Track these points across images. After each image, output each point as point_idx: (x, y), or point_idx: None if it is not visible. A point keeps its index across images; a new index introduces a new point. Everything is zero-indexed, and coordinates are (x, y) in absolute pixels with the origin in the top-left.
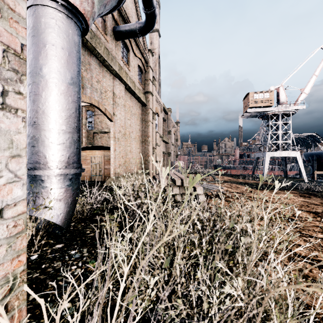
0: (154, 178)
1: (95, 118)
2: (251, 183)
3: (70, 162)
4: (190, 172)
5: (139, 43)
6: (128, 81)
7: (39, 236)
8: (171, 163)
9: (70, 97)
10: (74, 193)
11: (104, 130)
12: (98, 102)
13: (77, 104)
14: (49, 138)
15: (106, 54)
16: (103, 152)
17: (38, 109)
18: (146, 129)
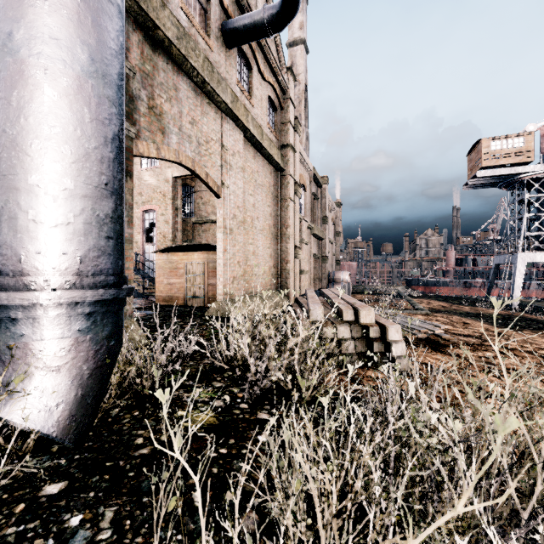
0: (298, 304)
1: (195, 197)
2: (490, 315)
3: (86, 271)
4: (362, 292)
5: (270, 54)
6: (250, 123)
7: (3, 461)
8: (328, 275)
9: (86, 107)
10: (101, 349)
11: (211, 218)
12: (192, 161)
13: (110, 128)
14: (27, 210)
15: (207, 71)
16: (206, 255)
17: (2, 135)
18: (282, 214)
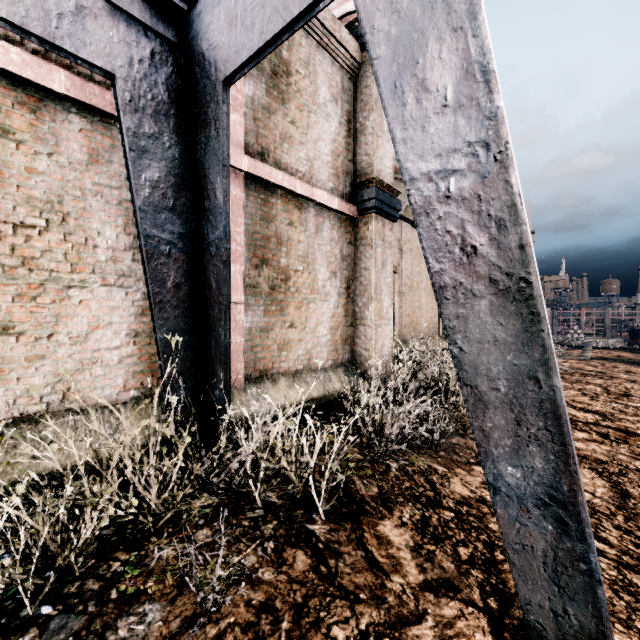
0: None
1: None
2: None
3: None
4: None
5: None
6: None
7: None
8: None
9: None
10: None
11: None
12: None
13: None
14: None
15: None
16: None
17: None
18: None
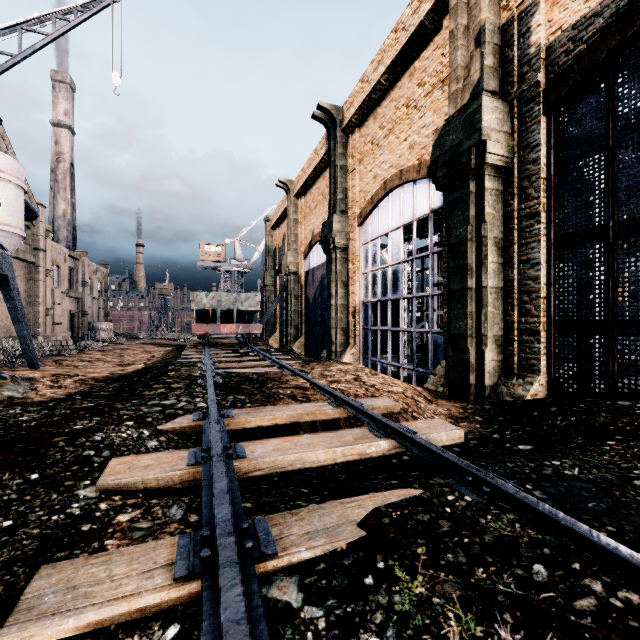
0: None
1: None
2: (174, 344)
3: None
4: (123, 337)
5: None
6: None
7: None
8: (88, 325)
9: None
10: None
11: None
12: None
13: None
14: None
15: None
16: None
17: None
18: (35, 289)
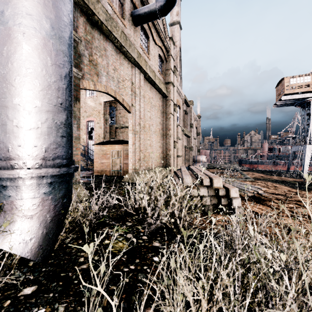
0: (176, 174)
1: (116, 113)
2: (290, 181)
3: (49, 157)
4: (213, 168)
5: (159, 29)
6: (148, 69)
7: None
8: (193, 157)
9: (49, 56)
10: (58, 204)
11: (125, 125)
12: (114, 92)
13: (64, 70)
14: (13, 120)
15: (123, 39)
16: (123, 146)
17: None
18: (166, 122)
